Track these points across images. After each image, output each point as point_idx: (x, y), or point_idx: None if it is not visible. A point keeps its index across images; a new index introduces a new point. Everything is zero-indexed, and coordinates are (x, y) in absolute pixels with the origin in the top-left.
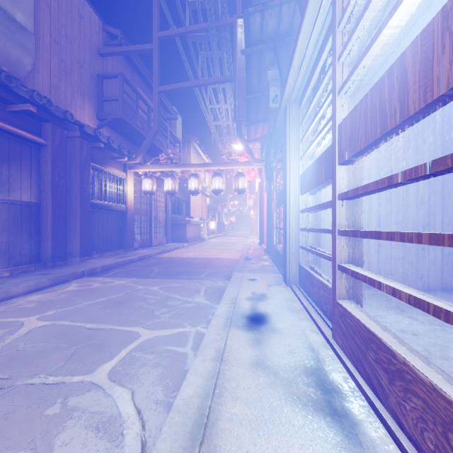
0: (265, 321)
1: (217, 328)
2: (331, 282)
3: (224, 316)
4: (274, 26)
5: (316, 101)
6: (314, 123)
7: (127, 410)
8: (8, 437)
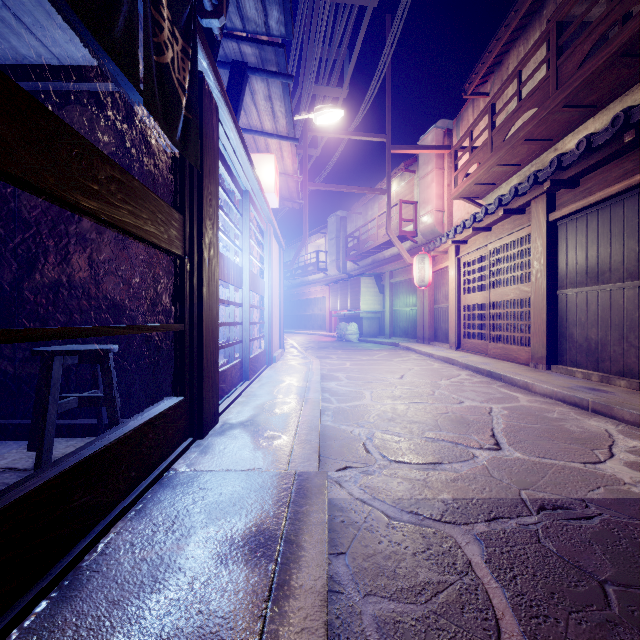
0: (281, 389)
1: (314, 386)
2: (229, 363)
3: (312, 391)
4: (245, 1)
5: (222, 192)
6: (222, 214)
7: (341, 387)
8: (370, 384)
